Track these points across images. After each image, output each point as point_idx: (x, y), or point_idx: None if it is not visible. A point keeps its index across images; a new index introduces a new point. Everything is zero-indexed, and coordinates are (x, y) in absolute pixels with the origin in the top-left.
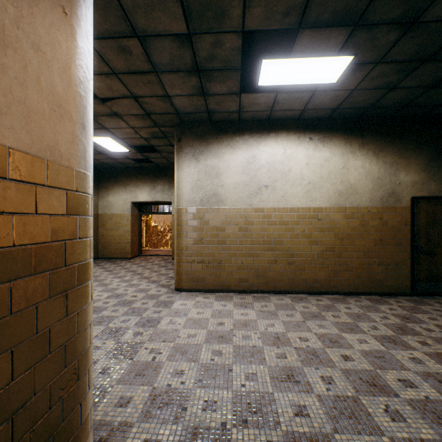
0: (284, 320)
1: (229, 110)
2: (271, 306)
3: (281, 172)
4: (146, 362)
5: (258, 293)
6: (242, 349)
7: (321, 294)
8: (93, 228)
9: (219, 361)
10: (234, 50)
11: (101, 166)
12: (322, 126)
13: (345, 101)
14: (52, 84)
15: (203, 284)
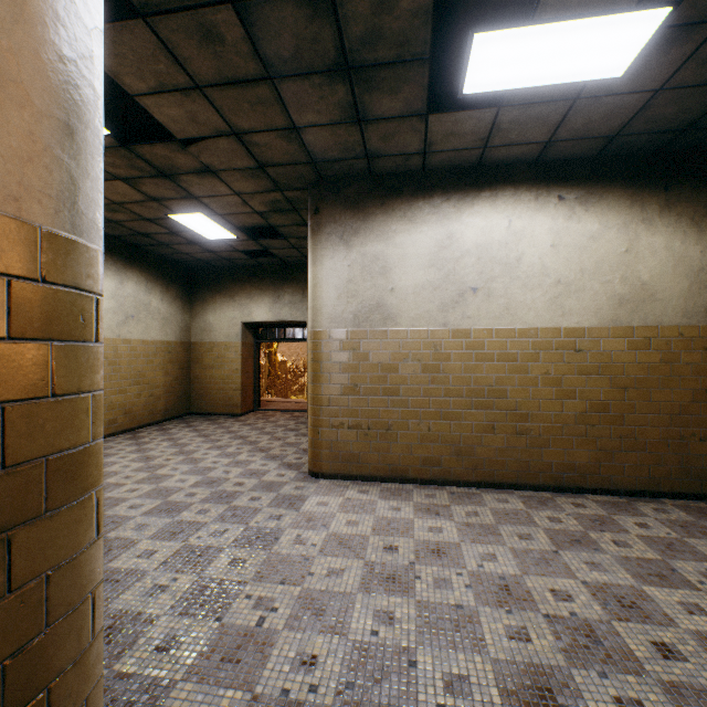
0: (514, 546)
1: (406, 150)
2: (485, 514)
3: (502, 262)
4: (246, 630)
5: (459, 487)
6: (435, 610)
7: (582, 493)
8: (183, 365)
9: (388, 638)
10: (418, 14)
11: (194, 265)
12: (583, 174)
13: (637, 117)
14: None
15: (358, 466)
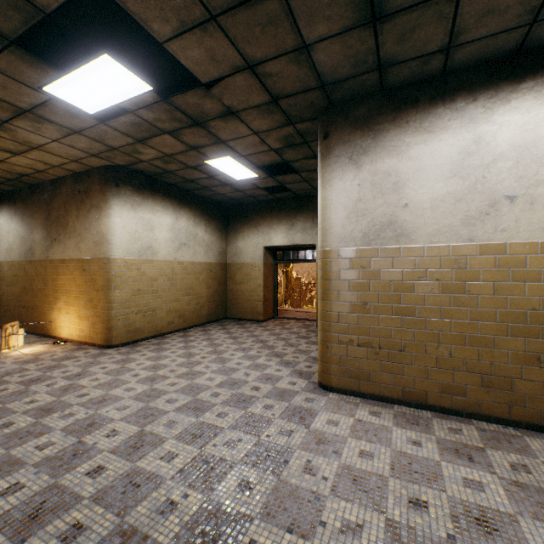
0: None
1: (425, 49)
2: (539, 471)
3: None
4: None
5: (489, 423)
6: None
7: None
8: (220, 280)
9: None
10: None
11: (228, 204)
12: None
13: None
14: None
15: (368, 384)
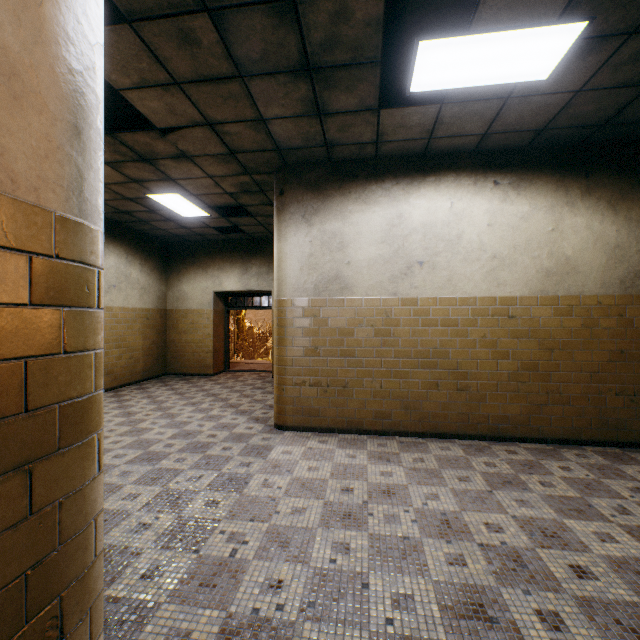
0: (454, 487)
1: (360, 140)
2: (430, 460)
3: (445, 239)
4: (220, 560)
5: (407, 437)
6: (385, 541)
7: (514, 441)
8: (160, 330)
9: (344, 565)
10: (370, 24)
11: (170, 240)
12: (515, 162)
13: (560, 114)
14: None
15: (318, 419)
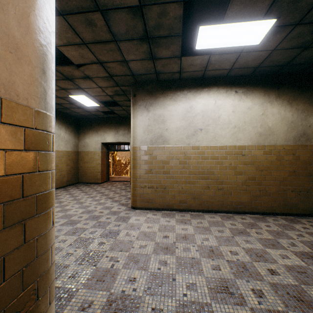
0: (216, 235)
1: (172, 71)
2: (205, 223)
3: (212, 118)
4: (106, 269)
5: (194, 212)
6: (183, 260)
7: (244, 214)
8: (75, 161)
9: (164, 270)
10: (176, 18)
11: (80, 117)
12: (245, 82)
13: (265, 60)
14: (7, 26)
15: (152, 204)
